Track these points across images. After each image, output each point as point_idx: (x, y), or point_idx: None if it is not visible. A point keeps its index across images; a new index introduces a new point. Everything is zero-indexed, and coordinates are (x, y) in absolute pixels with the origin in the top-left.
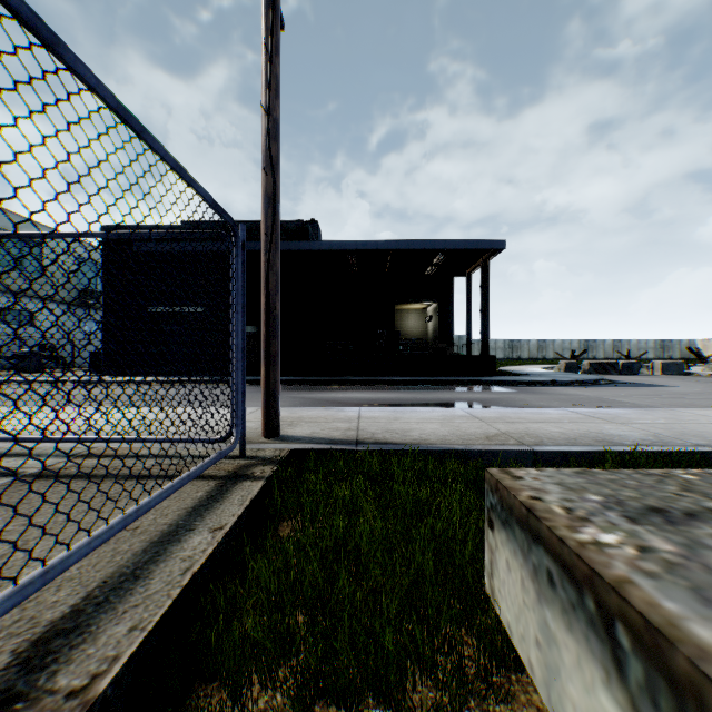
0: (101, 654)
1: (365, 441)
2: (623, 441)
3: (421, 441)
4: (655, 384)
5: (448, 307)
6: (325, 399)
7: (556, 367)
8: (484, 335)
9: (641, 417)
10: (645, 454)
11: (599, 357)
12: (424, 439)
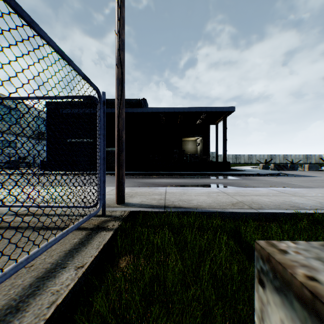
0: None
1: (169, 206)
2: (305, 206)
3: (198, 206)
4: (307, 175)
5: (207, 139)
6: (149, 183)
7: (258, 167)
8: (224, 152)
9: (308, 193)
10: (321, 215)
11: (276, 162)
12: (199, 205)
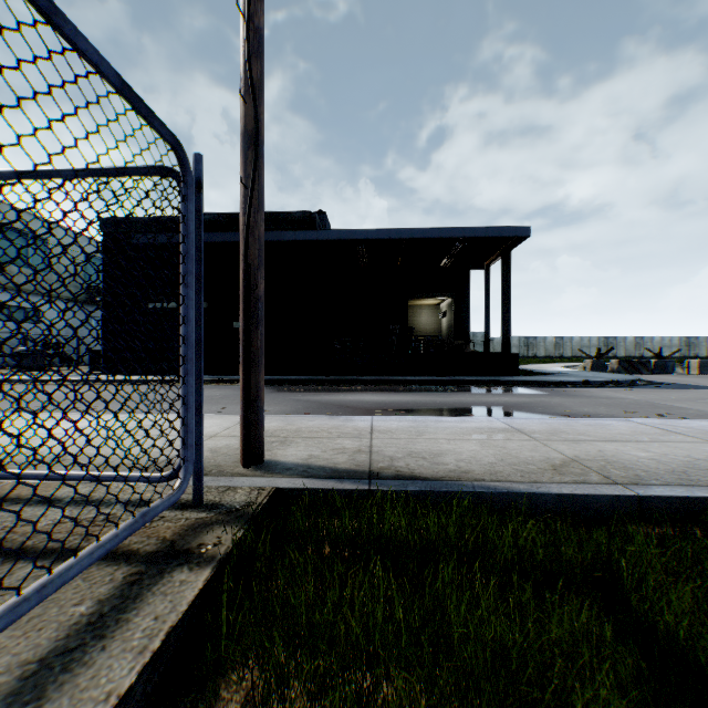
0: None
1: (381, 473)
2: None
3: (461, 473)
4: (701, 385)
5: (465, 302)
6: (332, 403)
7: (580, 366)
8: (505, 331)
9: None
10: None
11: (619, 355)
12: (465, 471)
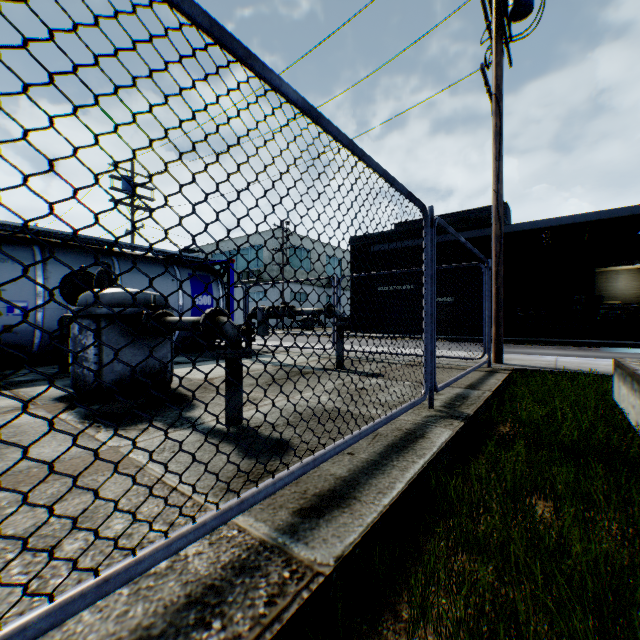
0: (487, 388)
1: (560, 369)
2: None
3: (602, 371)
4: None
5: None
6: (522, 353)
7: None
8: None
9: None
10: None
11: None
12: (605, 371)
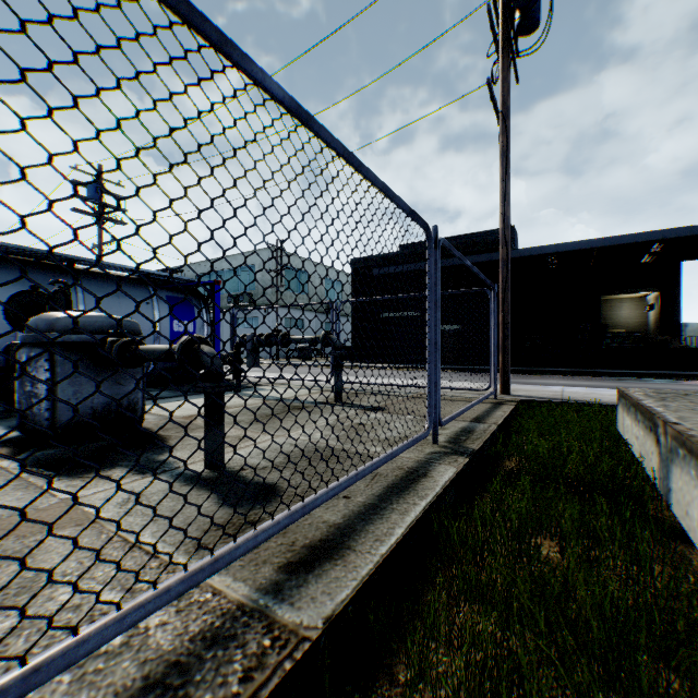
0: (493, 421)
1: (567, 399)
2: None
3: (607, 402)
4: None
5: (673, 295)
6: (529, 383)
7: None
8: None
9: None
10: None
11: None
12: (610, 402)
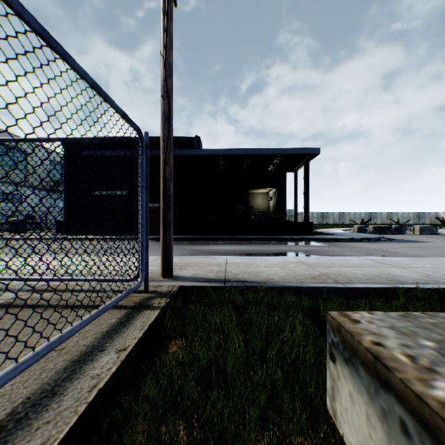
0: None
1: (230, 280)
2: (406, 280)
3: (268, 280)
4: (417, 240)
5: (283, 191)
6: (204, 250)
7: (352, 229)
8: (306, 209)
9: (414, 263)
10: (425, 290)
11: (378, 223)
12: (270, 279)
